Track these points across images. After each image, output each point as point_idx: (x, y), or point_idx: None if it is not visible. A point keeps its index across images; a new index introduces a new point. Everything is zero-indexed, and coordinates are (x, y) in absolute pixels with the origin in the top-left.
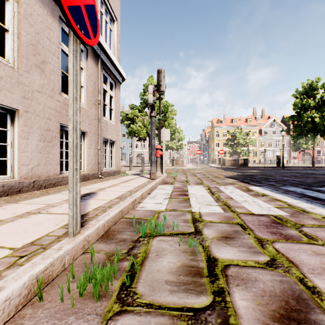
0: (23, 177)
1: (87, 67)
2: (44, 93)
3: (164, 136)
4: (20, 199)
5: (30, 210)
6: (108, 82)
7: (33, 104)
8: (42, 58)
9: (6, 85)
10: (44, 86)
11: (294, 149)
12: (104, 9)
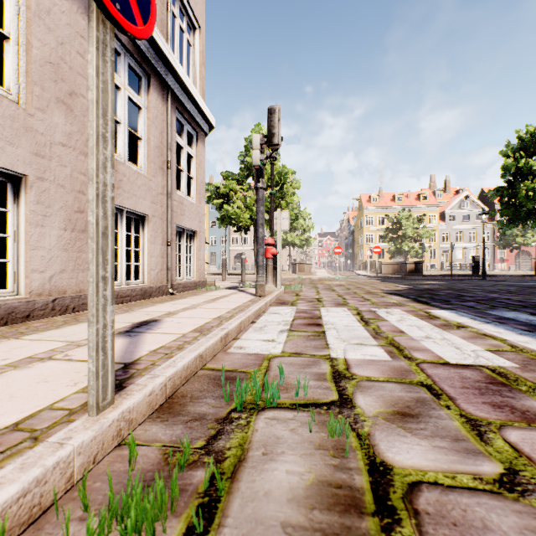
0: (35, 293)
1: (149, 106)
2: (72, 148)
3: (279, 223)
4: (26, 331)
5: (36, 354)
6: (185, 131)
7: (53, 166)
8: (70, 87)
9: (4, 131)
10: (73, 136)
11: (501, 244)
12: (179, 9)
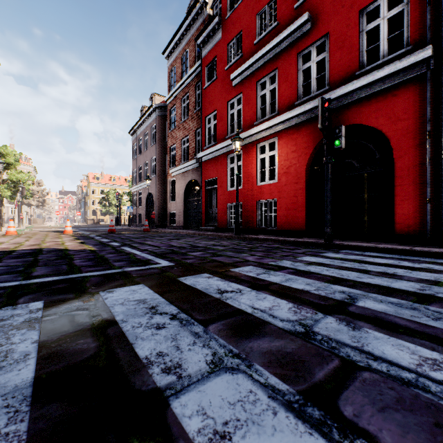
0: None
1: None
2: None
3: (24, 209)
4: None
5: None
6: None
7: None
8: None
9: None
10: None
11: None
12: None
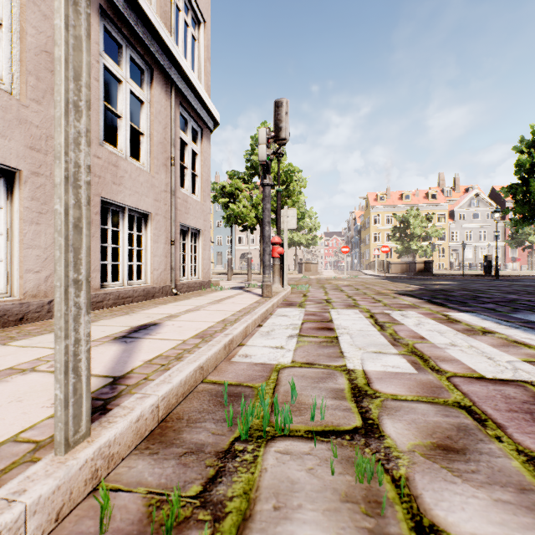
0: (29, 295)
1: (151, 100)
2: None
3: (286, 222)
4: (16, 336)
5: (19, 364)
6: (189, 127)
7: (49, 160)
8: None
9: None
10: None
11: (513, 243)
12: (183, 2)
